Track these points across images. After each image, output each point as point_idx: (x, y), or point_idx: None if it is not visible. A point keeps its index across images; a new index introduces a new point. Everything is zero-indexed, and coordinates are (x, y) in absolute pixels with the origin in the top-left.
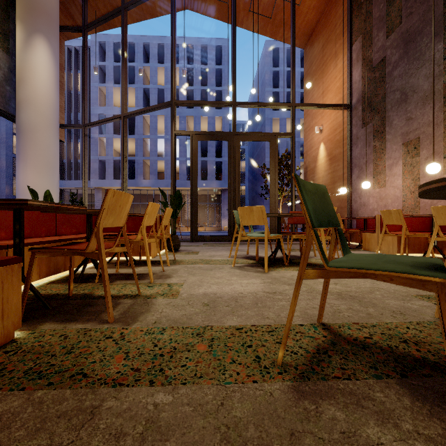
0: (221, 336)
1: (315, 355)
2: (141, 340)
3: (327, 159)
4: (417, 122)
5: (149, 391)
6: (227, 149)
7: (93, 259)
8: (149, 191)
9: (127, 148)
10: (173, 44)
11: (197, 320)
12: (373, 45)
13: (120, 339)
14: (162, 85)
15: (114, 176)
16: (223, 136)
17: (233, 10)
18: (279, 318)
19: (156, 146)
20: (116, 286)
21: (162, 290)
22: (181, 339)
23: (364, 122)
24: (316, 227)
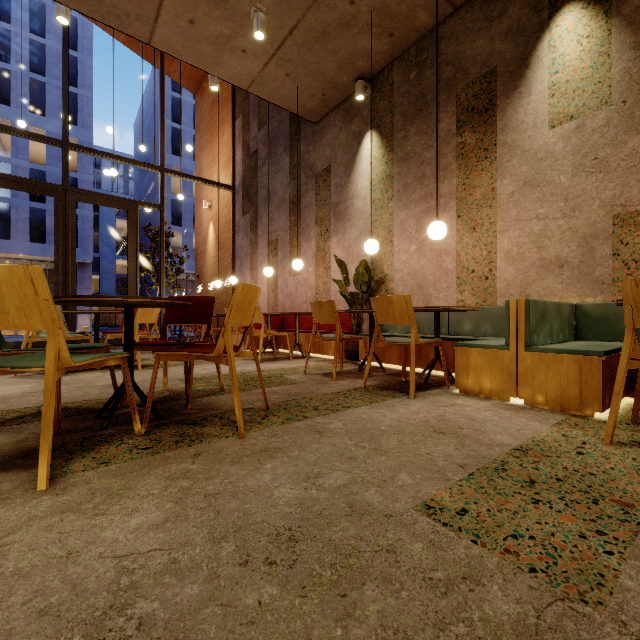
0: None
1: (10, 419)
2: None
3: (216, 244)
4: (276, 224)
5: None
6: None
7: None
8: None
9: None
10: None
11: None
12: (250, 131)
13: None
14: None
15: None
16: (44, 188)
17: None
18: (9, 407)
19: None
20: None
21: None
22: None
23: (244, 210)
24: None
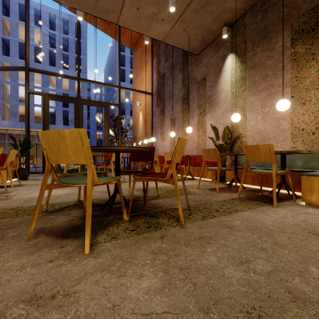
0: (25, 208)
1: (63, 208)
2: None
3: (143, 122)
4: (174, 110)
5: None
6: None
7: None
8: (9, 131)
9: None
10: (27, 25)
11: (16, 205)
12: (161, 64)
13: None
14: (23, 39)
15: None
16: (70, 99)
17: None
18: (61, 201)
19: (17, 92)
20: None
21: (0, 198)
22: (2, 211)
23: (157, 104)
24: None
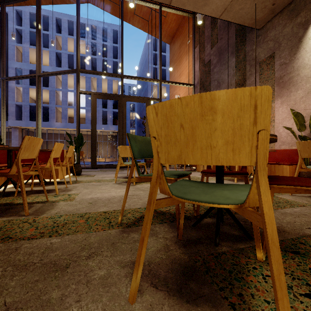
0: (94, 216)
1: (138, 218)
2: (46, 221)
3: None
4: None
5: (48, 239)
6: None
7: (13, 181)
8: (61, 131)
9: (42, 97)
10: (78, 29)
11: (82, 210)
12: (205, 51)
13: (33, 222)
14: (71, 51)
15: (30, 118)
16: (114, 97)
17: (121, 13)
18: (129, 206)
19: (66, 97)
20: (30, 197)
21: (64, 198)
22: (71, 219)
23: None
24: (138, 158)
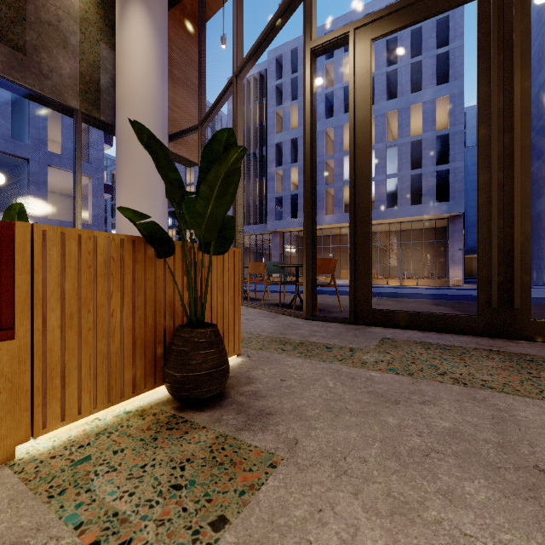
0: None
1: None
2: None
3: None
4: None
5: None
6: (460, 147)
7: None
8: (334, 230)
9: None
10: None
11: None
12: None
13: None
14: None
15: (294, 216)
16: None
17: None
18: None
19: (342, 167)
20: None
21: None
22: None
23: None
24: None
